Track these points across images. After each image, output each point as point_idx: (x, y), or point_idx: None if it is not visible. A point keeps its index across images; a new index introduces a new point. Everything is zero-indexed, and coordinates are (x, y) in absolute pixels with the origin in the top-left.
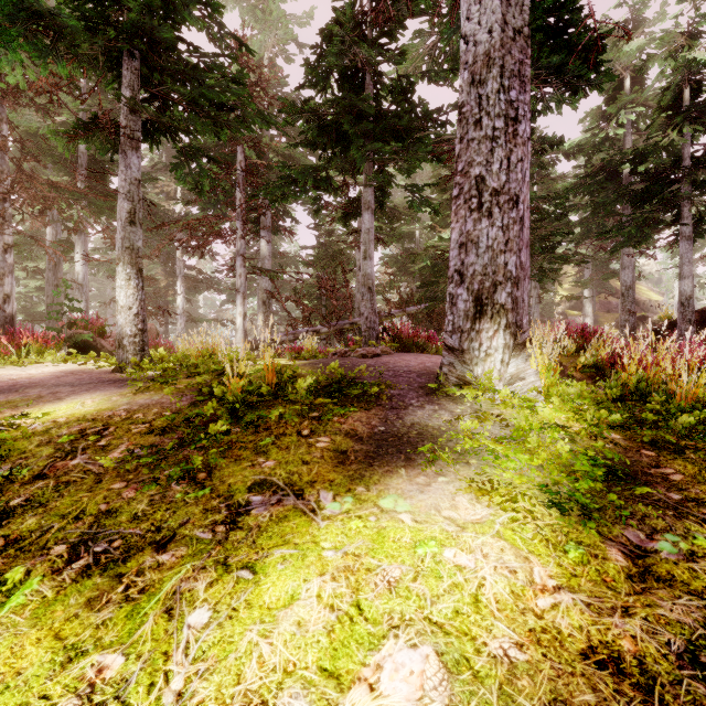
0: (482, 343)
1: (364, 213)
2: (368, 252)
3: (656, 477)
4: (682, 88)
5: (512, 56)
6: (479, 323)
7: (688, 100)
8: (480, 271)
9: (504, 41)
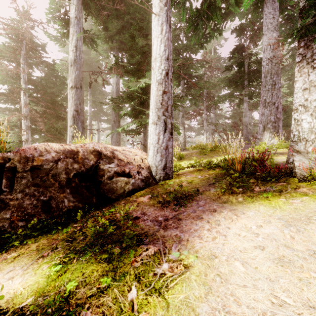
0: (264, 136)
1: (244, 103)
2: (245, 115)
3: (281, 153)
4: None
5: (274, 69)
6: (264, 132)
7: None
8: (264, 121)
9: (272, 67)
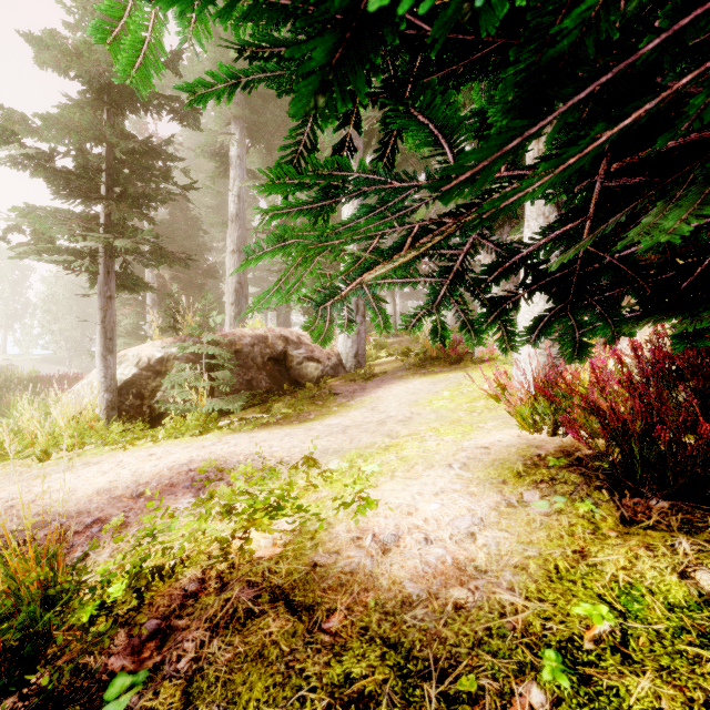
0: None
1: None
2: None
3: None
4: None
5: None
6: None
7: None
8: None
9: None
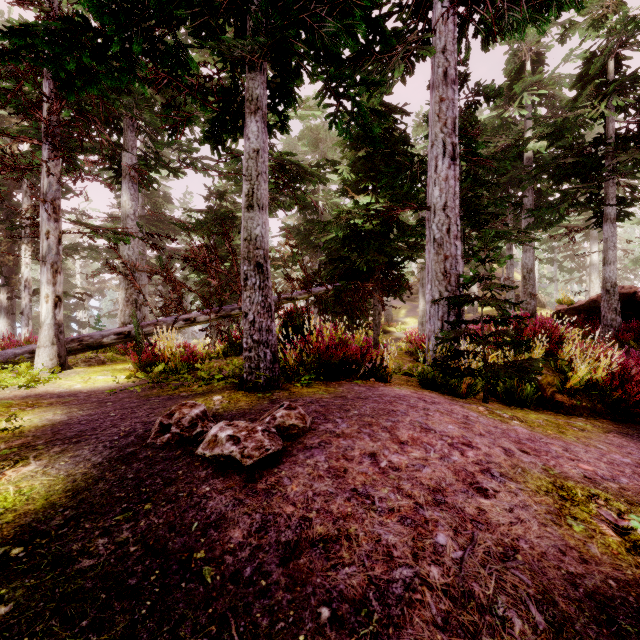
0: None
1: (248, 119)
2: (257, 194)
3: None
4: (609, 58)
5: None
6: None
7: (613, 73)
8: None
9: None
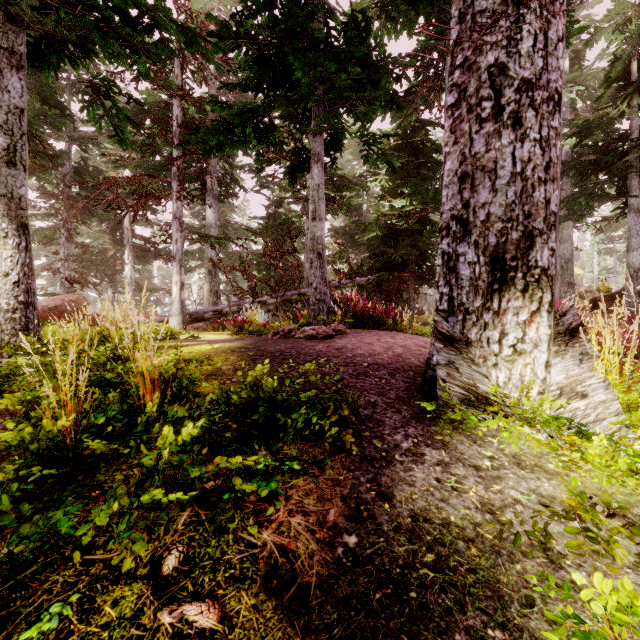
0: (506, 332)
1: (313, 166)
2: (318, 211)
3: None
4: (631, 60)
5: None
6: (499, 299)
7: (637, 73)
8: (500, 215)
9: None
